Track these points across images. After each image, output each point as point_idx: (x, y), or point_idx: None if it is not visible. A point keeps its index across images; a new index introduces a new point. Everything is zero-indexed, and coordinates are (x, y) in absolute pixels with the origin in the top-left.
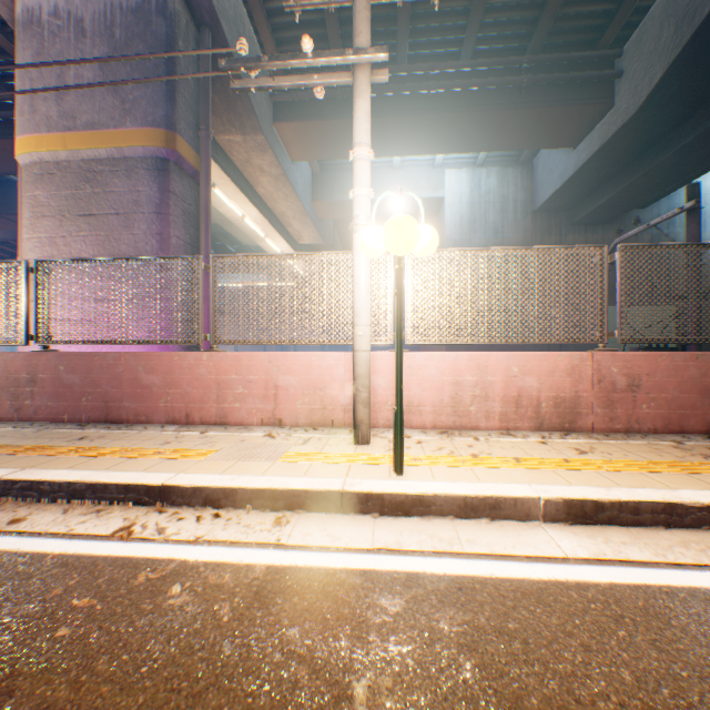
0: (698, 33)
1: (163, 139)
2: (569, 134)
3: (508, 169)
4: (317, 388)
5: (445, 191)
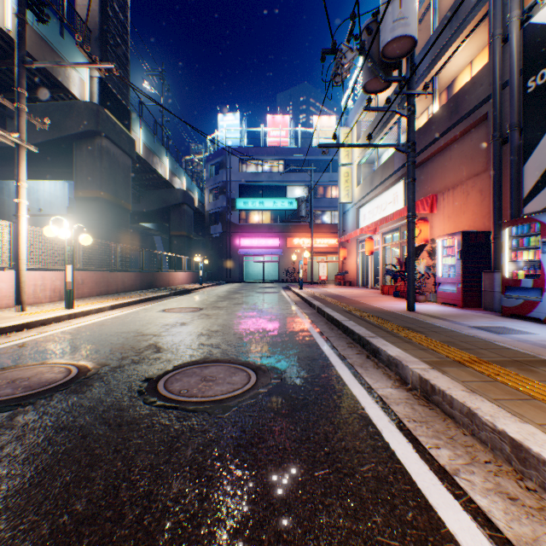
0: (63, 139)
1: None
2: None
3: None
4: None
5: None
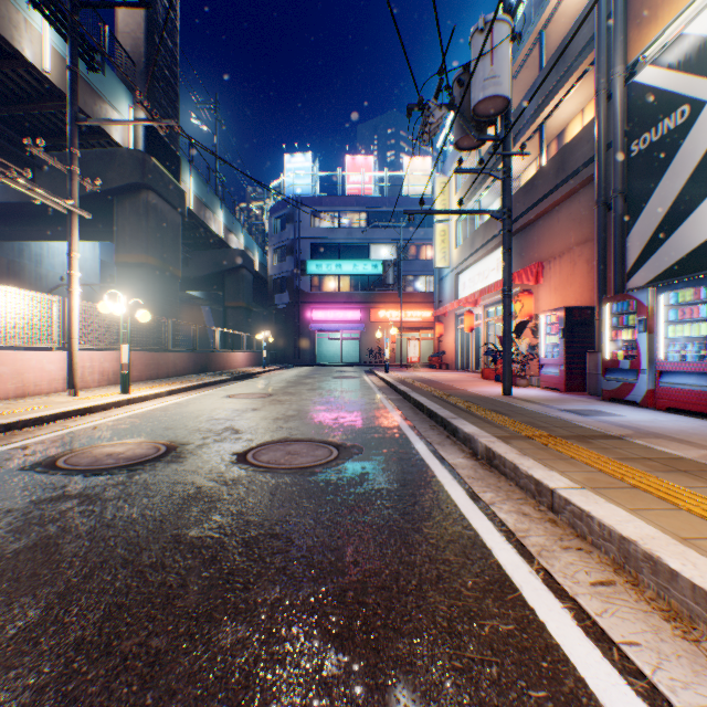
0: (102, 193)
1: None
2: None
3: None
4: (22, 374)
5: None
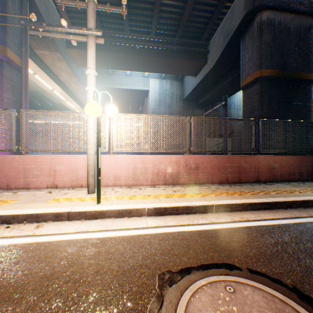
0: (229, 42)
1: None
2: (193, 71)
3: (174, 81)
4: (75, 171)
5: (149, 87)
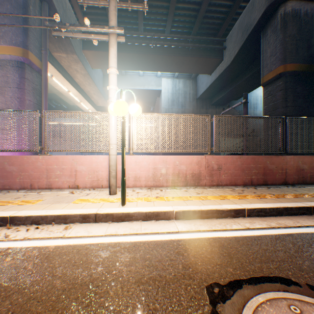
0: (249, 37)
1: (21, 52)
2: (208, 69)
3: (187, 80)
4: (95, 171)
5: (162, 87)
